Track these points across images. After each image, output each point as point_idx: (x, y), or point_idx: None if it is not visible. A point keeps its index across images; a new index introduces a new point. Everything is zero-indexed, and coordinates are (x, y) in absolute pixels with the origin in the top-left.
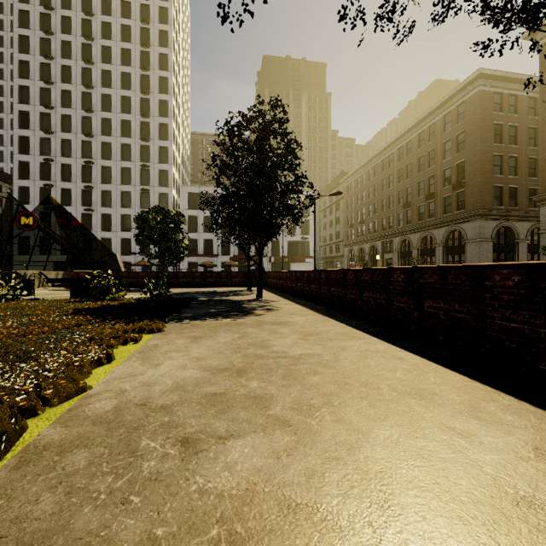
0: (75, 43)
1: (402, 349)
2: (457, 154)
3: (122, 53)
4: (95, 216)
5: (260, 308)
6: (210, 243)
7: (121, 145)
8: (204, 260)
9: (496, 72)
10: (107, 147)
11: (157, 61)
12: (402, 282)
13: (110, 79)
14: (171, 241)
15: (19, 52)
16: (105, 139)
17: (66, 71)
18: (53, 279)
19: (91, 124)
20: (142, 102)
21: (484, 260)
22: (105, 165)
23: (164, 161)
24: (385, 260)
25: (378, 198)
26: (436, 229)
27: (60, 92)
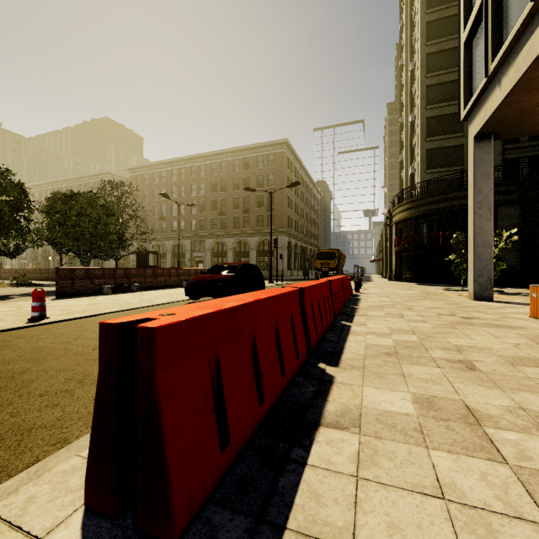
0: None
1: (51, 282)
2: None
3: None
4: None
5: None
6: None
7: None
8: None
9: (117, 174)
10: None
11: None
12: (52, 271)
13: None
14: None
15: None
16: None
17: None
18: None
19: None
20: None
21: (112, 263)
22: None
23: None
24: (56, 260)
25: None
26: None
27: None
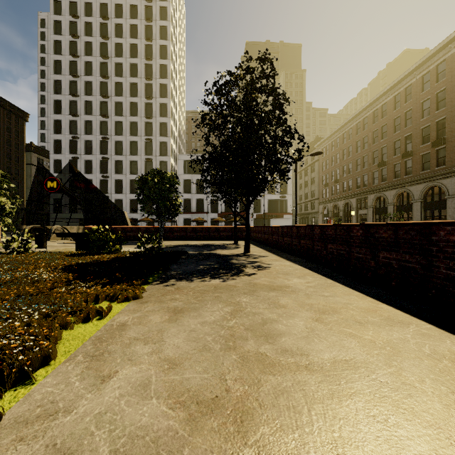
0: (95, 43)
1: None
2: (437, 112)
3: (131, 47)
4: (110, 181)
5: (250, 265)
6: (201, 202)
7: (130, 123)
8: (196, 217)
9: None
10: (119, 125)
11: (158, 52)
12: None
13: (121, 70)
14: (166, 200)
15: (54, 54)
16: (117, 119)
17: (89, 66)
18: (61, 233)
19: (107, 107)
20: (147, 87)
21: None
22: (117, 140)
23: (164, 135)
24: (359, 216)
25: (352, 159)
26: (413, 186)
27: (84, 83)
